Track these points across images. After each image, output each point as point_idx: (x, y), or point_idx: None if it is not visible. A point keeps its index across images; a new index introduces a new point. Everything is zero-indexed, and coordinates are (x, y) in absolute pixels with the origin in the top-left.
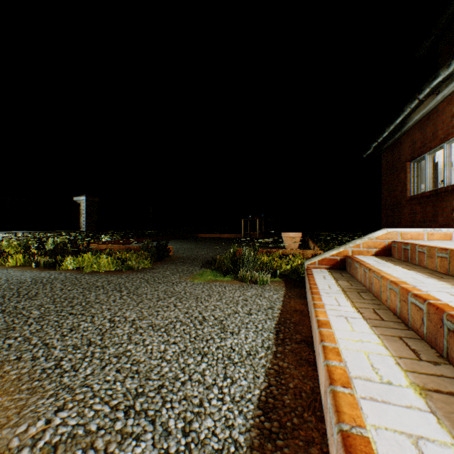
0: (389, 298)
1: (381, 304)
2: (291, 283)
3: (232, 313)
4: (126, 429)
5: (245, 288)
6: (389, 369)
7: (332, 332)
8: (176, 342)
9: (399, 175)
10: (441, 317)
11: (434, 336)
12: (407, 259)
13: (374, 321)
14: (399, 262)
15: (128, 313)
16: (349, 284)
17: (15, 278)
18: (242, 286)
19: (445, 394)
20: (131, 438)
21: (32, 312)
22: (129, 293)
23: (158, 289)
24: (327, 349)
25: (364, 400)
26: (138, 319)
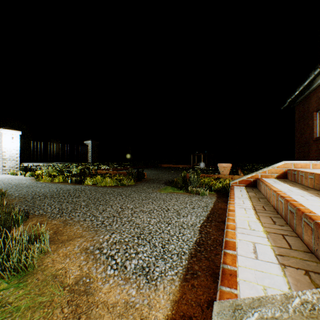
0: (272, 200)
1: (269, 204)
2: (221, 195)
3: (183, 207)
4: (139, 242)
5: (191, 196)
6: (256, 226)
7: (234, 213)
8: (155, 218)
9: (308, 122)
10: (287, 204)
11: (285, 215)
12: (295, 180)
13: (260, 210)
14: (289, 182)
15: (128, 205)
16: (254, 194)
17: (64, 188)
18: (190, 195)
19: (277, 234)
20: (141, 245)
21: (81, 203)
22: (126, 196)
23: (141, 195)
24: (229, 219)
25: (239, 233)
26: (134, 208)
